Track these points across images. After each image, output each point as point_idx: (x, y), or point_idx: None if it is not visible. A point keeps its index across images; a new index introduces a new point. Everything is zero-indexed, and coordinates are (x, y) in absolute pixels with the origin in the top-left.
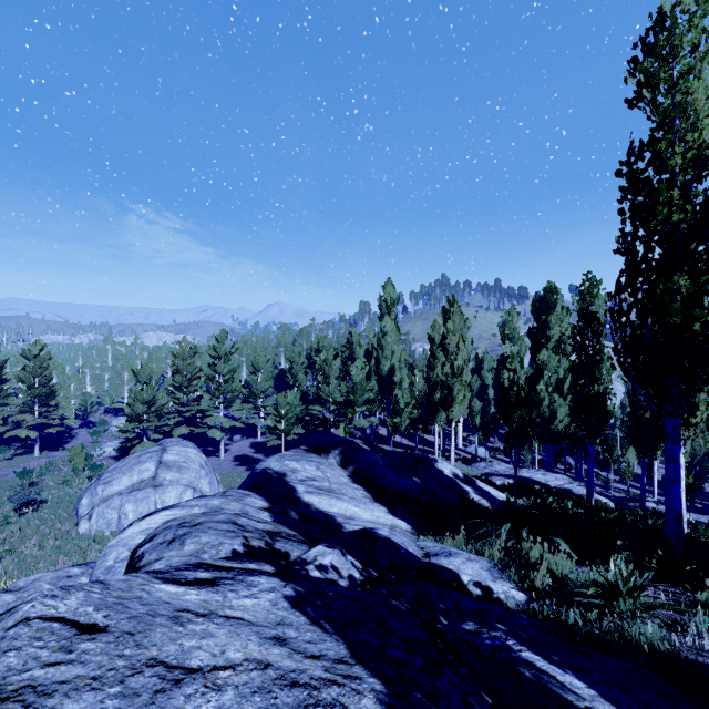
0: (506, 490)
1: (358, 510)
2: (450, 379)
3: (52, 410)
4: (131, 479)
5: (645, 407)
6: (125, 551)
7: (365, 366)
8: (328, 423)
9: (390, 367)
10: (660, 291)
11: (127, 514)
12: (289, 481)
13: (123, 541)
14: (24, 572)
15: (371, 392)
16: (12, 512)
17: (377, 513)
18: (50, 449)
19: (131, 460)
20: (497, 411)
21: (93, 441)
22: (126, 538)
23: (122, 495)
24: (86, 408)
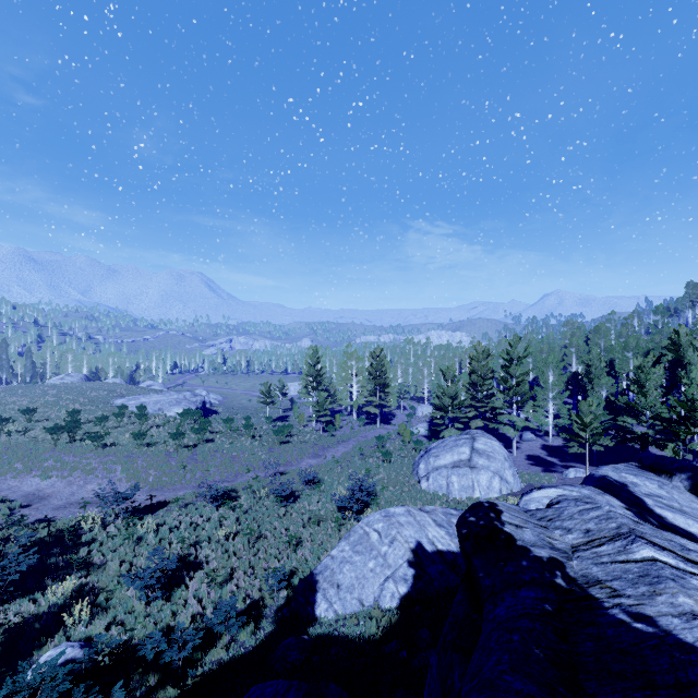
0: None
1: None
2: None
3: (386, 395)
4: (452, 457)
5: None
6: (540, 505)
7: None
8: (645, 440)
9: None
10: None
11: (453, 484)
12: (633, 492)
13: (535, 499)
14: (400, 503)
15: None
16: (378, 462)
17: None
18: (383, 422)
19: (449, 442)
20: None
21: (407, 421)
22: (537, 498)
23: (447, 468)
24: (401, 395)
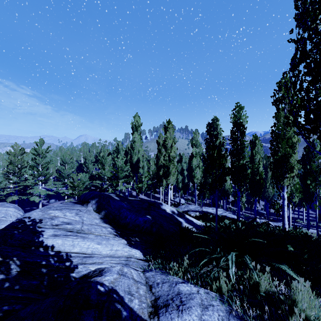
0: (200, 218)
1: (99, 246)
2: (168, 162)
3: None
4: None
5: (257, 174)
6: None
7: (123, 157)
8: (104, 190)
9: (137, 158)
10: None
11: None
12: (41, 227)
13: None
14: None
15: (127, 172)
16: None
17: (115, 247)
18: None
19: None
20: (189, 181)
21: None
22: None
23: None
24: None
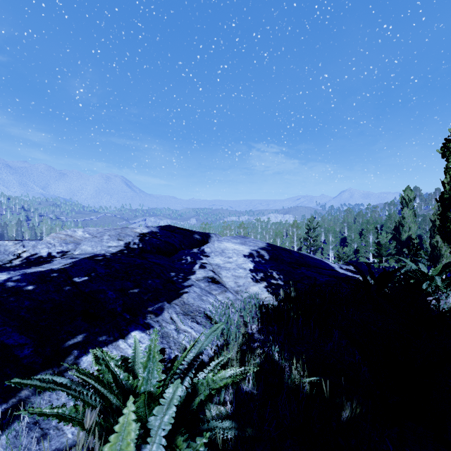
0: None
1: None
2: (440, 244)
3: None
4: None
5: None
6: None
7: (388, 235)
8: None
9: (407, 236)
10: (445, 216)
11: None
12: None
13: None
14: None
15: (393, 250)
16: None
17: None
18: None
19: None
20: None
21: None
22: None
23: None
24: None
